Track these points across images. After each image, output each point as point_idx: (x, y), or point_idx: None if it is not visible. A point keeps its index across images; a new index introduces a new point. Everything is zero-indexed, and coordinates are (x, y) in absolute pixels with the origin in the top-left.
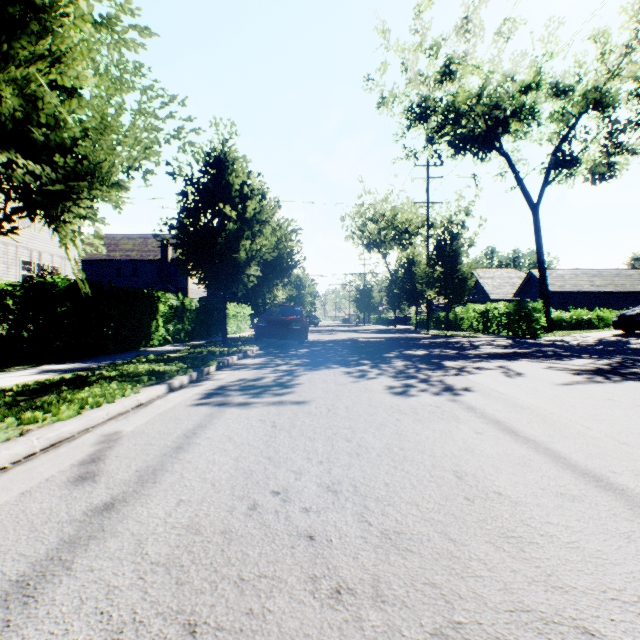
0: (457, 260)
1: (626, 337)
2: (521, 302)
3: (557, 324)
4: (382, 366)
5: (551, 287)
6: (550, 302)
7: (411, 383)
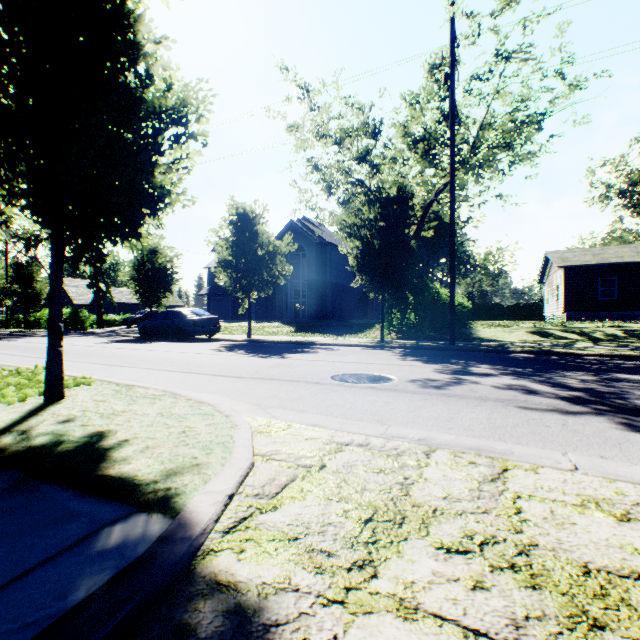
0: (34, 280)
1: (124, 328)
2: (77, 311)
3: (114, 323)
4: None
5: (115, 299)
6: (114, 309)
7: None
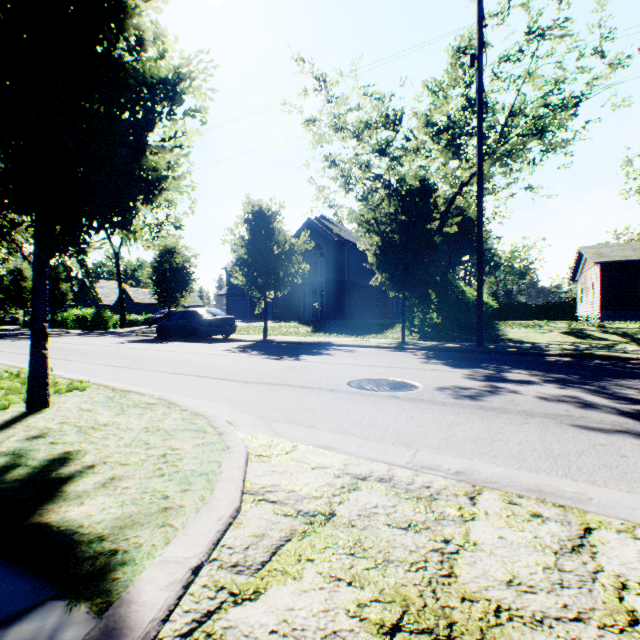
0: (60, 281)
1: (145, 328)
2: (101, 311)
3: (136, 323)
4: (6, 339)
5: (137, 300)
6: (137, 309)
7: (20, 340)
